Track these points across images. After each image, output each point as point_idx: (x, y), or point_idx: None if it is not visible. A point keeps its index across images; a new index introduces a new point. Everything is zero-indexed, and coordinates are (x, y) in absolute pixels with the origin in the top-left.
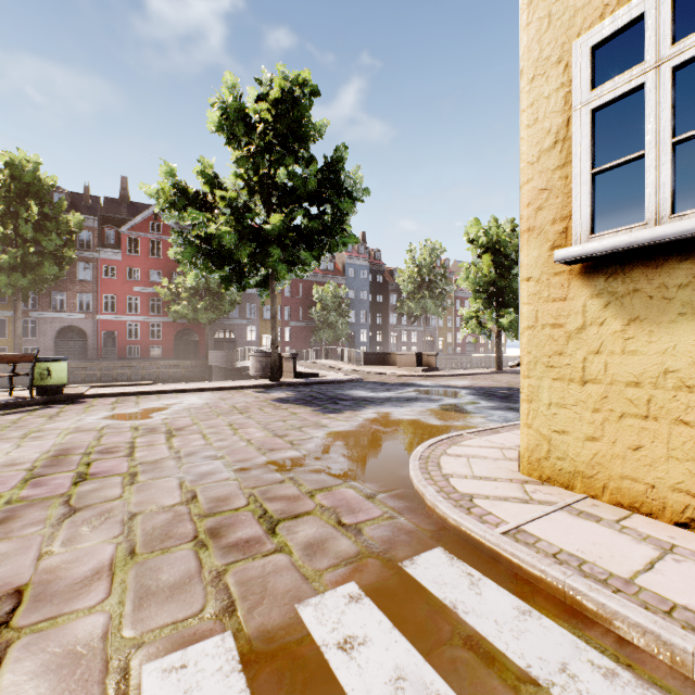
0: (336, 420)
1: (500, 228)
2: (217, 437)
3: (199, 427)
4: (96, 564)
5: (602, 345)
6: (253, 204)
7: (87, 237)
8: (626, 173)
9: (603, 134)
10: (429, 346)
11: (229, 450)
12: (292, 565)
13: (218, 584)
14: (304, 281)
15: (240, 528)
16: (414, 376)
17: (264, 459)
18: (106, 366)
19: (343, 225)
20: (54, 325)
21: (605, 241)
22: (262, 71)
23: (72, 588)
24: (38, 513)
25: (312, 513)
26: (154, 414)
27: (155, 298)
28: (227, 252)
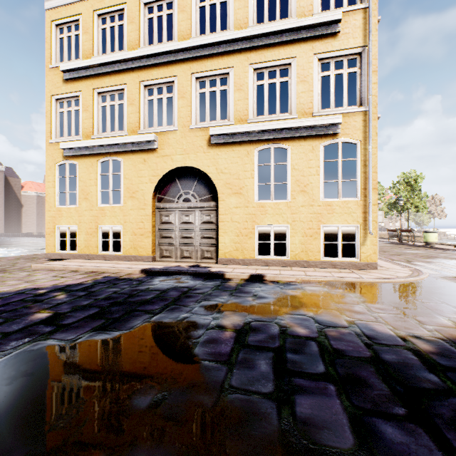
0: None
1: None
2: None
3: None
4: None
5: None
6: None
7: None
8: None
9: None
10: None
11: None
12: None
13: None
14: None
15: None
16: None
17: None
18: None
19: None
20: None
21: None
22: None
23: None
24: None
25: None
26: None
27: None
28: None
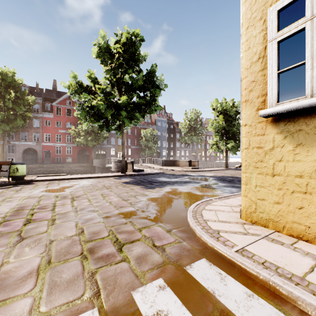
0: (152, 192)
1: (227, 103)
2: (95, 200)
3: (87, 195)
4: (30, 268)
5: (282, 157)
6: (113, 91)
7: (37, 107)
8: (295, 72)
9: (283, 53)
10: (194, 157)
11: (101, 207)
12: (130, 268)
13: (92, 280)
14: (137, 127)
15: (104, 248)
16: (187, 171)
17: (117, 212)
18: (46, 166)
19: (155, 101)
20: (22, 147)
21: (285, 106)
22: (117, 29)
23: (16, 282)
24: (4, 240)
25: (140, 240)
26: (66, 189)
27: (69, 135)
28: (101, 113)
